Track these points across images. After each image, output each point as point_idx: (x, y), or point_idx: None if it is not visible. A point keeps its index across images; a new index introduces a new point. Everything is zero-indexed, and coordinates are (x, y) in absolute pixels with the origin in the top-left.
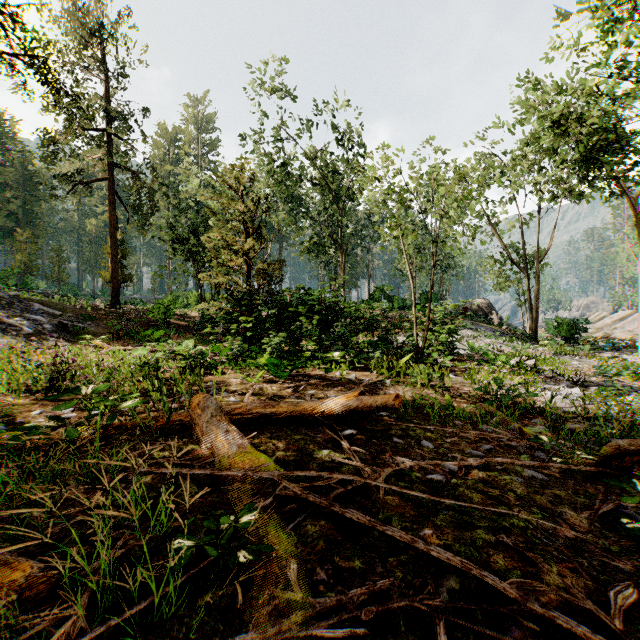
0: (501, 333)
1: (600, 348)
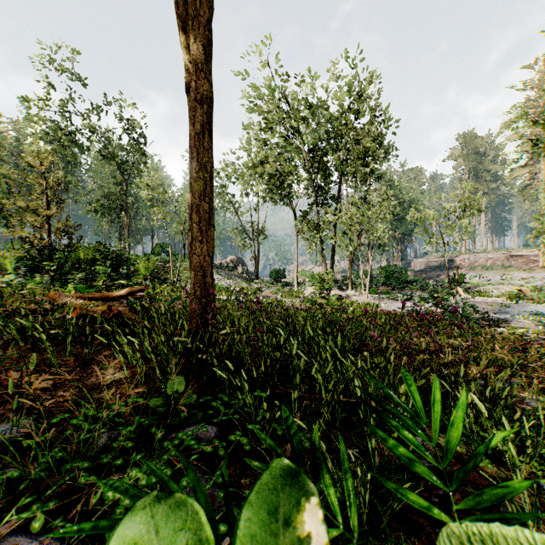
0: (239, 277)
1: (290, 285)
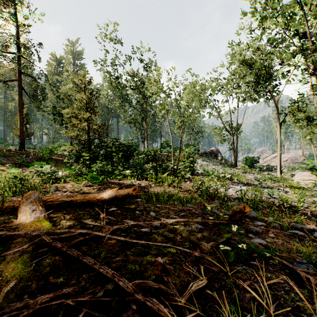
0: (220, 163)
1: (264, 170)
